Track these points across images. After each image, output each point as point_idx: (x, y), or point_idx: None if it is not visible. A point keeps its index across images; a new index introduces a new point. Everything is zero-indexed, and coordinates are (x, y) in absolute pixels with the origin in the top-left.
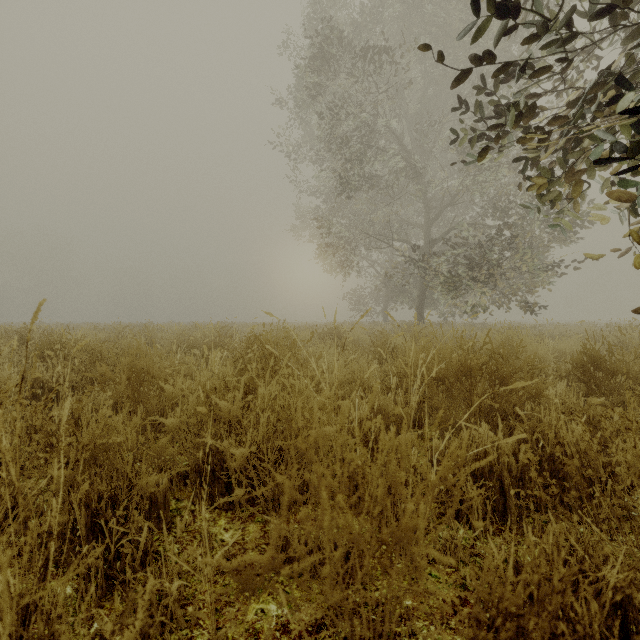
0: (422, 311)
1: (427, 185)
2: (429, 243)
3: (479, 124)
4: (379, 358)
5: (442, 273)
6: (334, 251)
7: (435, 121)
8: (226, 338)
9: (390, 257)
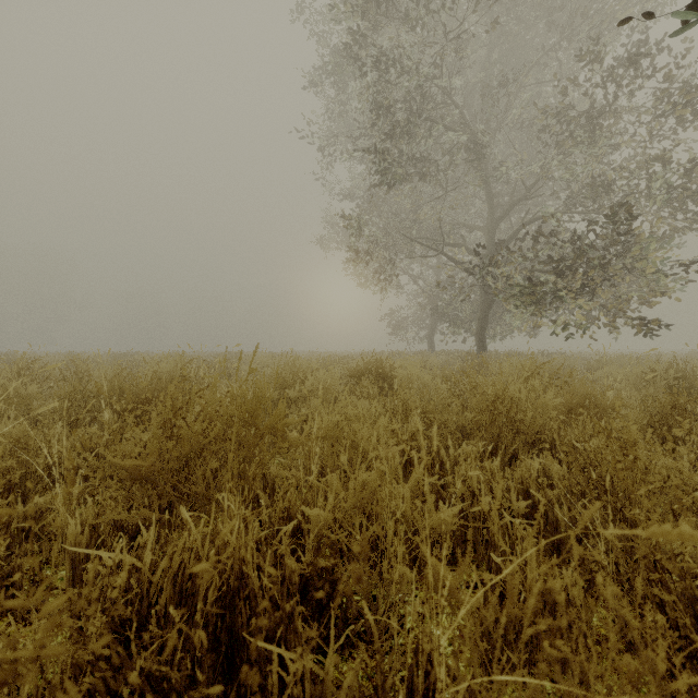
0: (484, 337)
1: (490, 175)
2: (497, 247)
3: (556, 97)
4: (486, 435)
5: (523, 283)
6: (371, 257)
7: (507, 80)
8: (194, 380)
9: (437, 272)
